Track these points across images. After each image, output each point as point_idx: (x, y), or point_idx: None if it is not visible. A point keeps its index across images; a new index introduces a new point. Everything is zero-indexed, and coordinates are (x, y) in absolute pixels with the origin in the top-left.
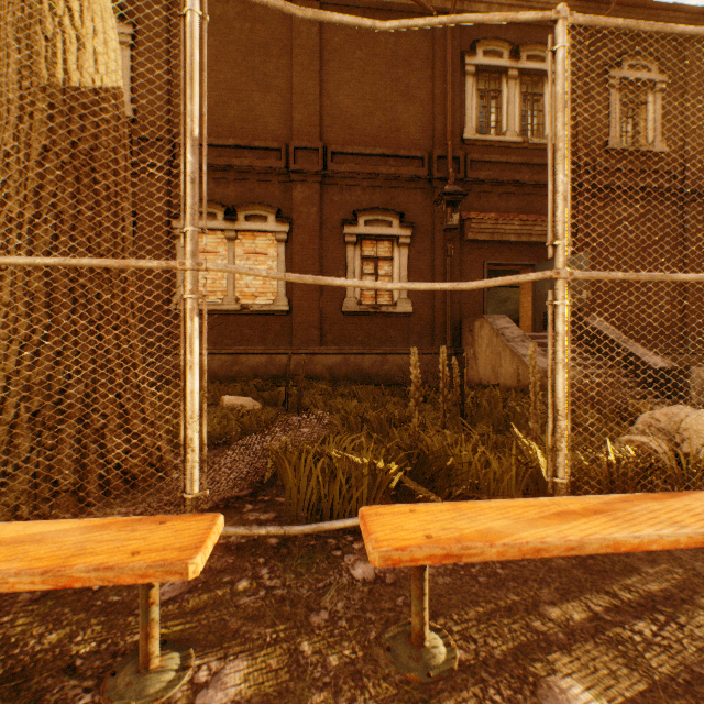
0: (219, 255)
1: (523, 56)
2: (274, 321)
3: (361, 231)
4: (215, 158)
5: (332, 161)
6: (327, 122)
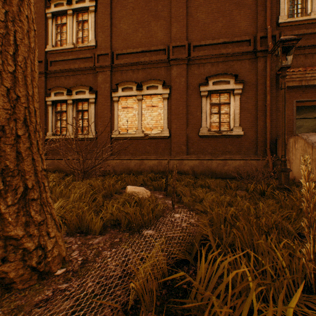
0: (134, 109)
1: None
2: (161, 142)
3: (210, 88)
4: (131, 59)
5: (193, 51)
6: (190, 30)
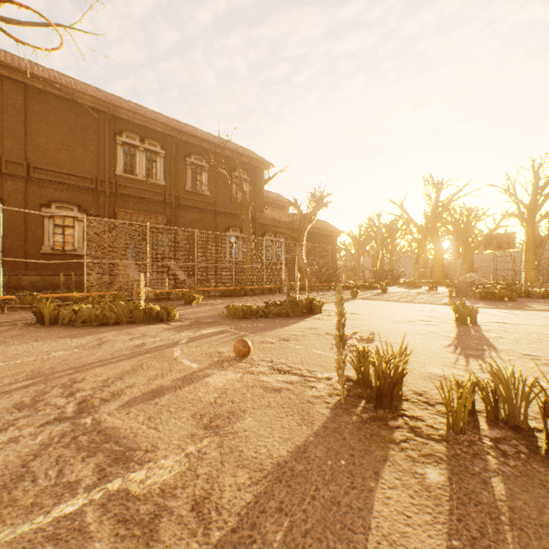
0: None
1: (147, 143)
2: None
3: (54, 211)
4: None
5: (34, 171)
6: (30, 150)
